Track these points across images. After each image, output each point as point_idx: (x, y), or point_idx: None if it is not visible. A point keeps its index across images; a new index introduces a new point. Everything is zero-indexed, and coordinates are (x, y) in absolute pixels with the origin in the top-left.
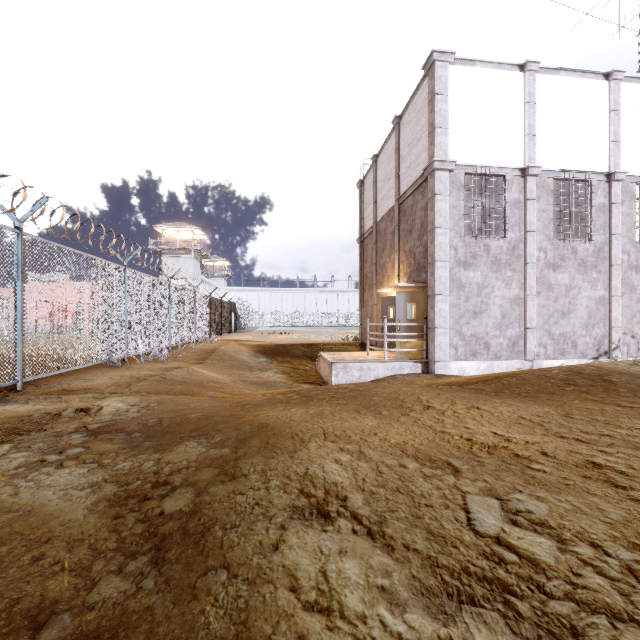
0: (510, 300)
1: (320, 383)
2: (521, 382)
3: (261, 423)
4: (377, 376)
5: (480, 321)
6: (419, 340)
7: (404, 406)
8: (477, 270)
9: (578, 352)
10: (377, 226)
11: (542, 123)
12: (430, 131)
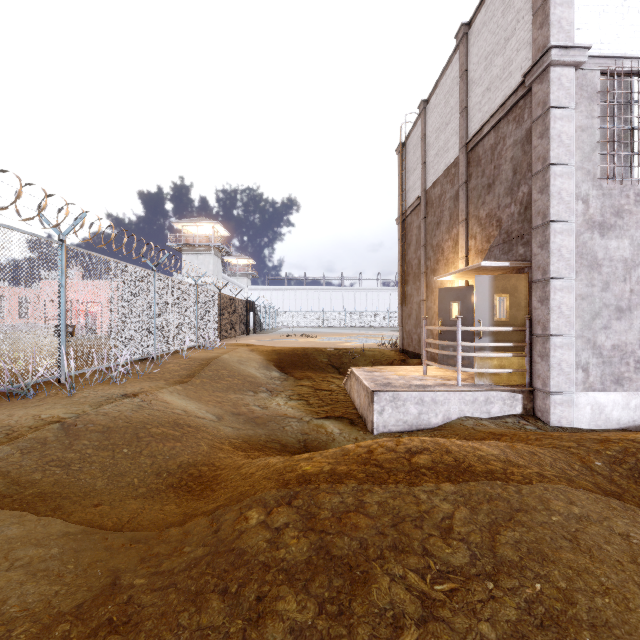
0: None
1: (352, 417)
2: None
3: None
4: (448, 414)
5: (628, 324)
6: (517, 355)
7: None
8: (623, 236)
9: None
10: (427, 195)
11: None
12: (538, 5)
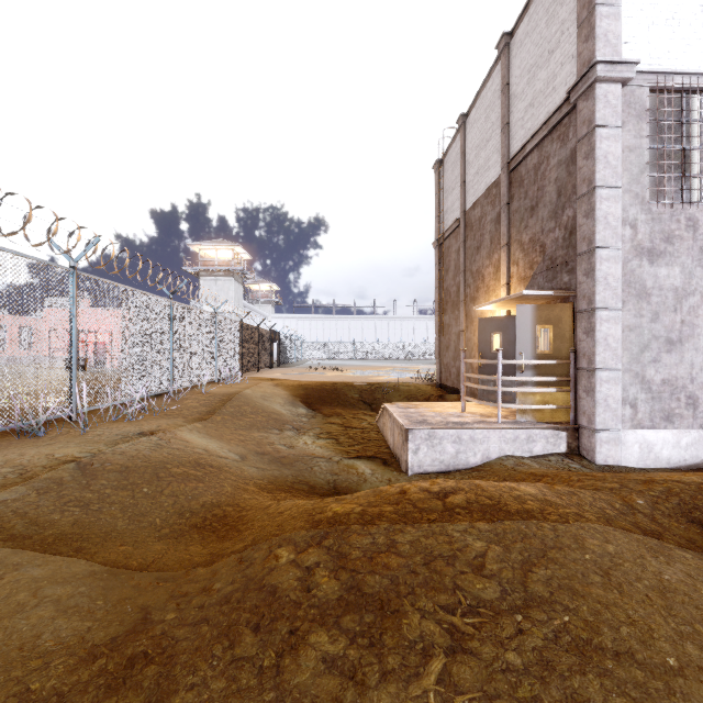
0: None
1: (385, 457)
2: None
3: None
4: (487, 453)
5: (679, 357)
6: (561, 390)
7: None
8: (674, 264)
9: None
10: (466, 217)
11: None
12: (584, 17)
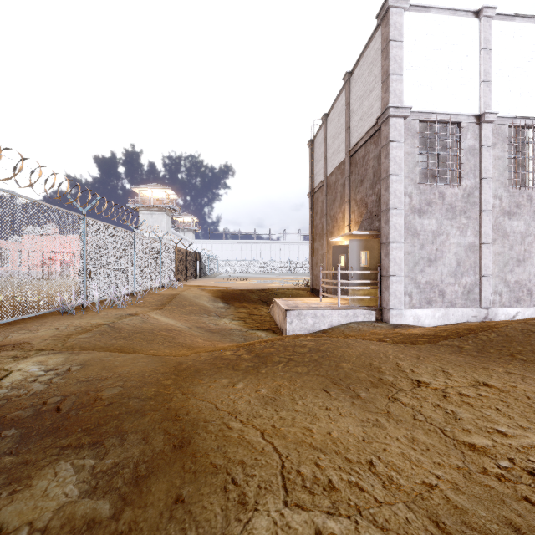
0: (465, 247)
1: (274, 329)
2: (504, 339)
3: (182, 431)
4: (331, 323)
5: (435, 269)
6: (373, 287)
7: (385, 381)
8: (432, 217)
9: (534, 300)
10: (327, 180)
11: (497, 70)
12: (384, 79)
